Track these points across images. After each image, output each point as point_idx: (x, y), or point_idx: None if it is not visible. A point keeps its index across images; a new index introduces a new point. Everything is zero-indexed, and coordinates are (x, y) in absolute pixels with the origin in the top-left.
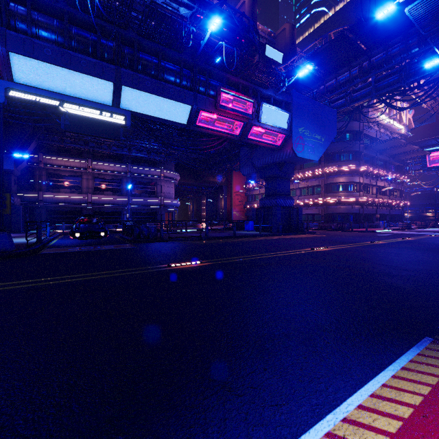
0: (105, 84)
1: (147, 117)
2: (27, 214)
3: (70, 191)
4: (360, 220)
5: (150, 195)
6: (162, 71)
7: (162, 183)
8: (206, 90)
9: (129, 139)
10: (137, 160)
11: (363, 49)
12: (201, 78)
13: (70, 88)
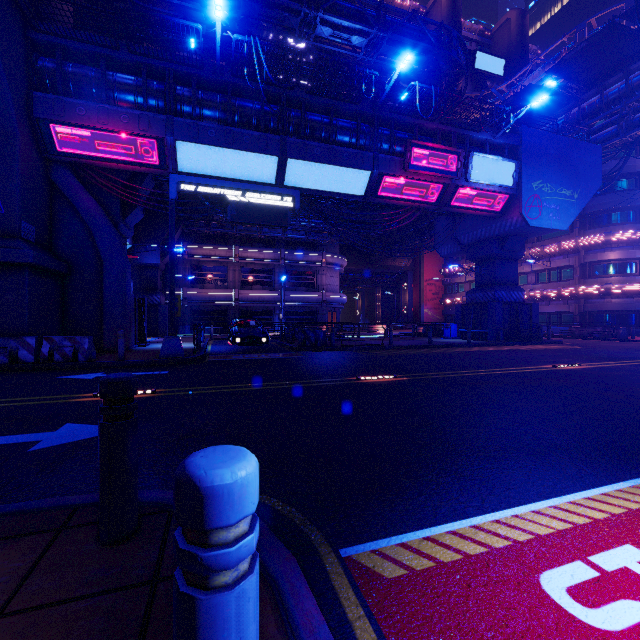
0: (269, 159)
1: (315, 192)
2: None
3: (215, 286)
4: None
5: (308, 289)
6: (334, 132)
7: (323, 272)
8: (390, 147)
9: None
10: (292, 243)
11: None
12: (383, 132)
13: (232, 169)
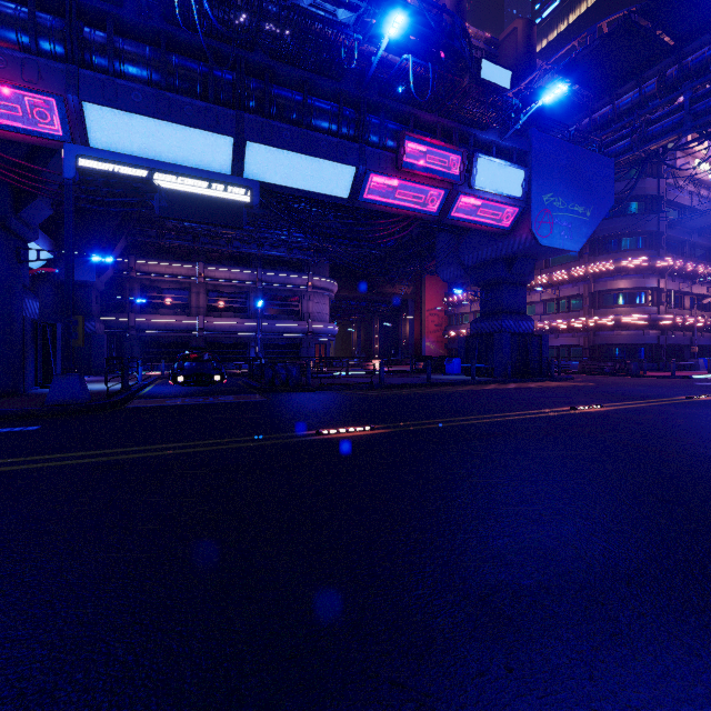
0: (221, 140)
1: (286, 190)
2: (114, 347)
3: (174, 313)
4: (659, 357)
5: (291, 317)
6: (309, 114)
7: (309, 297)
8: (380, 139)
9: (258, 229)
10: (271, 262)
11: (667, 45)
12: (372, 120)
13: (170, 150)
